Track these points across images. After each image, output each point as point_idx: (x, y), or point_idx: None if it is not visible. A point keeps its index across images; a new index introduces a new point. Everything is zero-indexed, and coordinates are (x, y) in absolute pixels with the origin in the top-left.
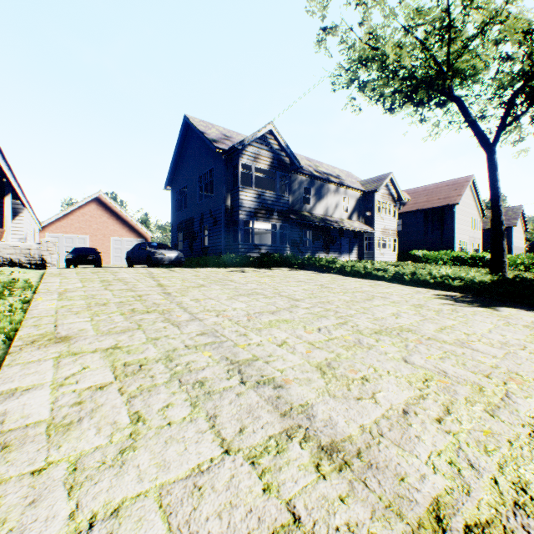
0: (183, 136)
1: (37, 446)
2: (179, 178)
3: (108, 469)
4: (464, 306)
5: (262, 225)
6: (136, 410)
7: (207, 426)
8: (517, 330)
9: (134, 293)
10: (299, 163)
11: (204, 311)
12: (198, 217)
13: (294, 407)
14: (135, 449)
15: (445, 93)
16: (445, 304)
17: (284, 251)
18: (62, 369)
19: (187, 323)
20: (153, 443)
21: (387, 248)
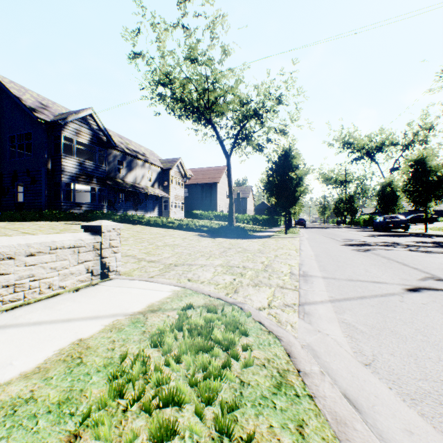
0: None
1: None
2: None
3: None
4: (204, 238)
5: (79, 186)
6: None
7: None
8: (214, 243)
9: None
10: (115, 142)
11: None
12: (10, 173)
13: (140, 258)
14: None
15: (208, 120)
16: (196, 237)
17: (103, 209)
18: None
19: None
20: None
21: (178, 208)
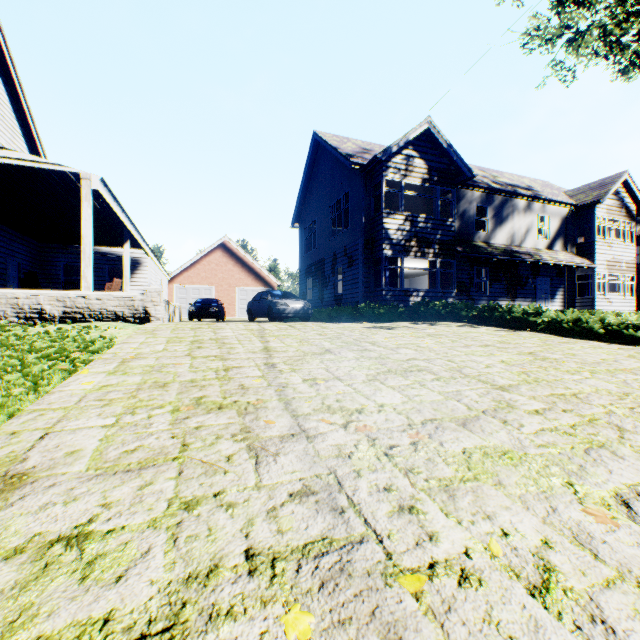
0: (312, 159)
1: None
2: (308, 212)
3: None
4: None
5: (413, 264)
6: None
7: None
8: None
9: (222, 363)
10: (469, 170)
11: (319, 411)
12: (330, 257)
13: None
14: None
15: None
16: None
17: (447, 298)
18: None
19: (279, 446)
20: None
21: (616, 290)
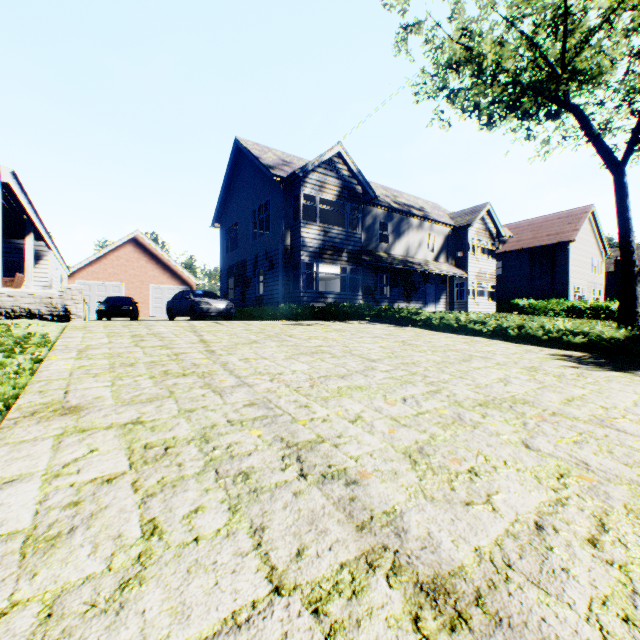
0: (234, 163)
1: (3, 574)
2: (229, 214)
3: (98, 617)
4: (592, 370)
5: (328, 269)
6: (152, 517)
7: (250, 545)
8: None
9: (170, 350)
10: (373, 192)
11: (254, 374)
12: (252, 259)
13: (375, 516)
14: (142, 582)
15: (558, 100)
16: (566, 366)
17: (356, 300)
18: (62, 452)
19: (232, 389)
20: (169, 572)
21: (483, 296)
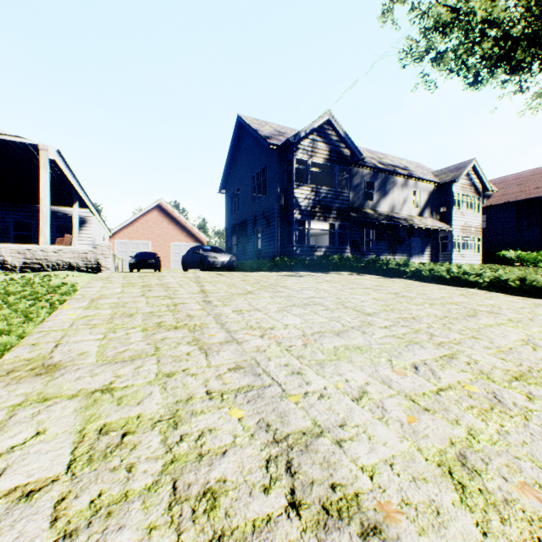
0: (237, 137)
1: None
2: (233, 181)
3: None
4: None
5: (318, 226)
6: None
7: None
8: None
9: (171, 301)
10: (360, 154)
11: (245, 328)
12: (251, 219)
13: None
14: None
15: None
16: None
17: (344, 253)
18: (3, 433)
19: (219, 347)
20: None
21: (468, 248)
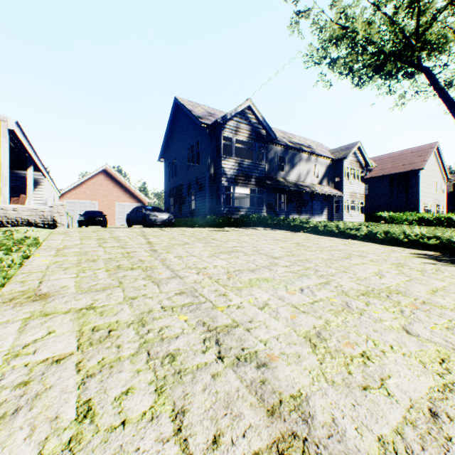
0: (174, 115)
1: None
2: (171, 152)
3: None
4: (447, 266)
5: (241, 191)
6: (87, 398)
7: (171, 430)
8: None
9: (124, 250)
10: (274, 134)
11: (185, 268)
12: (186, 184)
13: (283, 400)
14: None
15: (413, 64)
16: (425, 263)
17: (261, 213)
18: (25, 333)
19: (167, 281)
20: None
21: (355, 210)
